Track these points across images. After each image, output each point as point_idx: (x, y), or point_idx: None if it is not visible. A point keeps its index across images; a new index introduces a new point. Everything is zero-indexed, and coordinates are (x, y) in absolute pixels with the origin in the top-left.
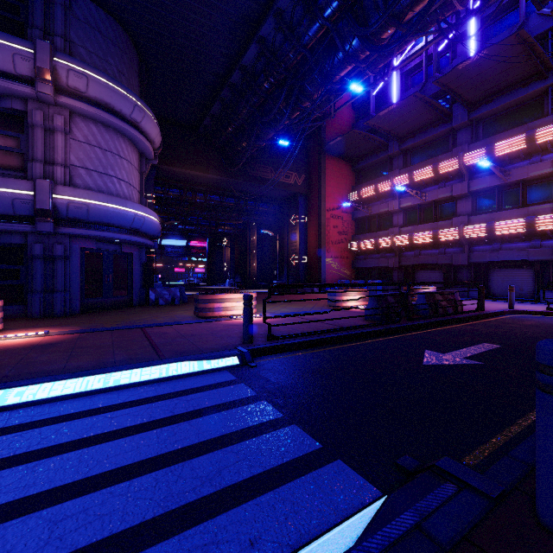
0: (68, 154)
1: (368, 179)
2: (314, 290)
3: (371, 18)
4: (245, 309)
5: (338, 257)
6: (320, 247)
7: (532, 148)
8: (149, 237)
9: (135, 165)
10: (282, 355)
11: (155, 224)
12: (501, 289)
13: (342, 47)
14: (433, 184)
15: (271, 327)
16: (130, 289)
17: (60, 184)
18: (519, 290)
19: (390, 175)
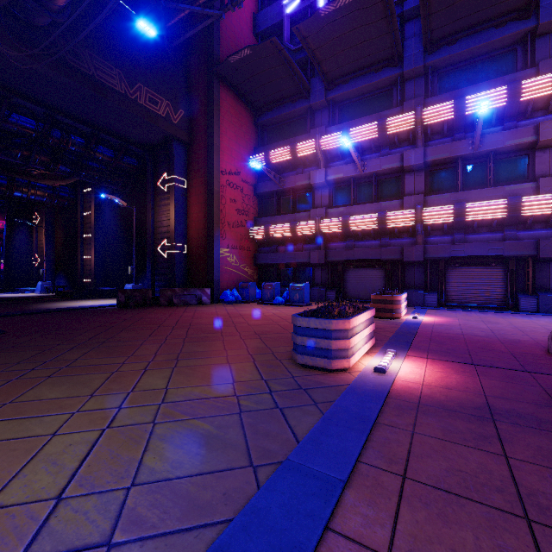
0: None
1: (277, 140)
2: (203, 300)
3: None
4: None
5: (236, 247)
6: (211, 229)
7: (511, 107)
8: None
9: None
10: None
11: None
12: (462, 294)
13: None
14: (371, 151)
15: None
16: None
17: None
18: (486, 295)
19: (312, 134)
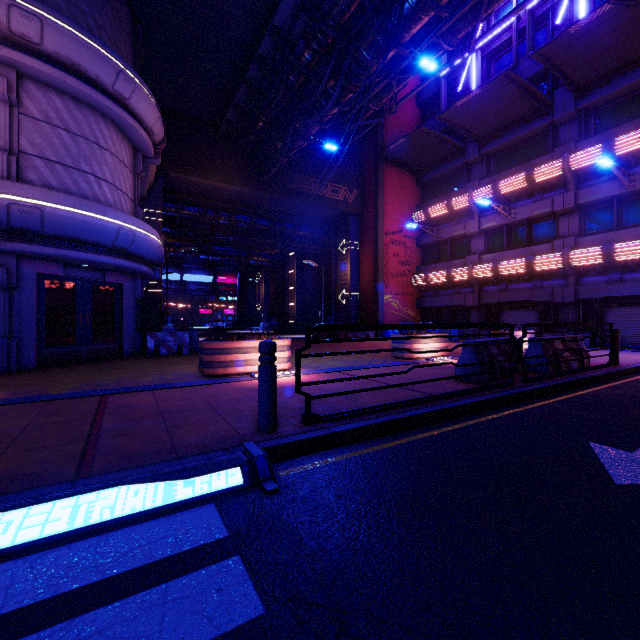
0: (16, 135)
1: (437, 194)
2: (370, 336)
3: None
4: (263, 369)
5: (399, 293)
6: (376, 281)
7: None
8: (146, 262)
9: (125, 162)
10: (330, 456)
11: (152, 243)
12: (621, 334)
13: None
14: (525, 197)
15: (312, 393)
16: (120, 333)
17: (1, 178)
18: None
19: (467, 188)
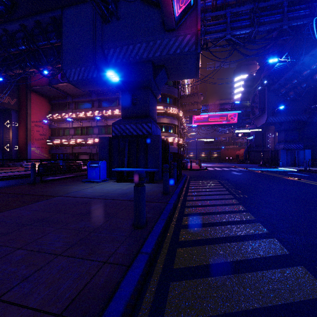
0: None
1: (58, 109)
2: (23, 165)
3: (42, 60)
4: None
5: (40, 147)
6: (27, 141)
7: (113, 115)
8: None
9: None
10: None
11: None
12: None
13: (30, 63)
14: (86, 119)
15: None
16: None
17: None
18: None
19: (68, 111)
